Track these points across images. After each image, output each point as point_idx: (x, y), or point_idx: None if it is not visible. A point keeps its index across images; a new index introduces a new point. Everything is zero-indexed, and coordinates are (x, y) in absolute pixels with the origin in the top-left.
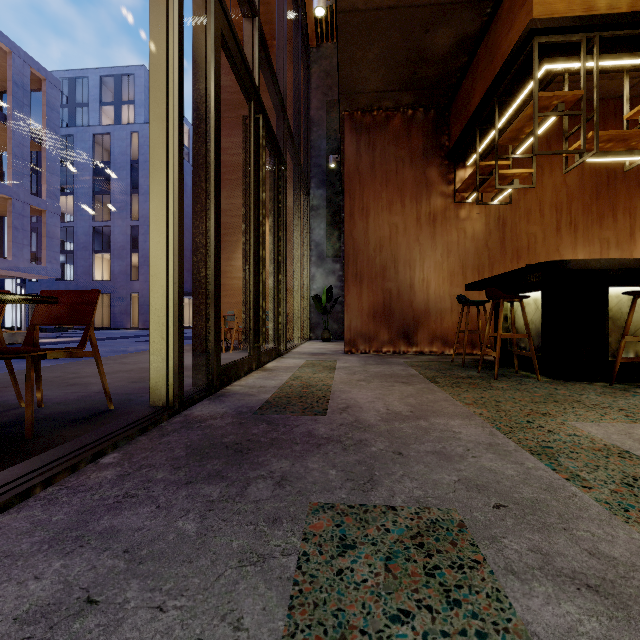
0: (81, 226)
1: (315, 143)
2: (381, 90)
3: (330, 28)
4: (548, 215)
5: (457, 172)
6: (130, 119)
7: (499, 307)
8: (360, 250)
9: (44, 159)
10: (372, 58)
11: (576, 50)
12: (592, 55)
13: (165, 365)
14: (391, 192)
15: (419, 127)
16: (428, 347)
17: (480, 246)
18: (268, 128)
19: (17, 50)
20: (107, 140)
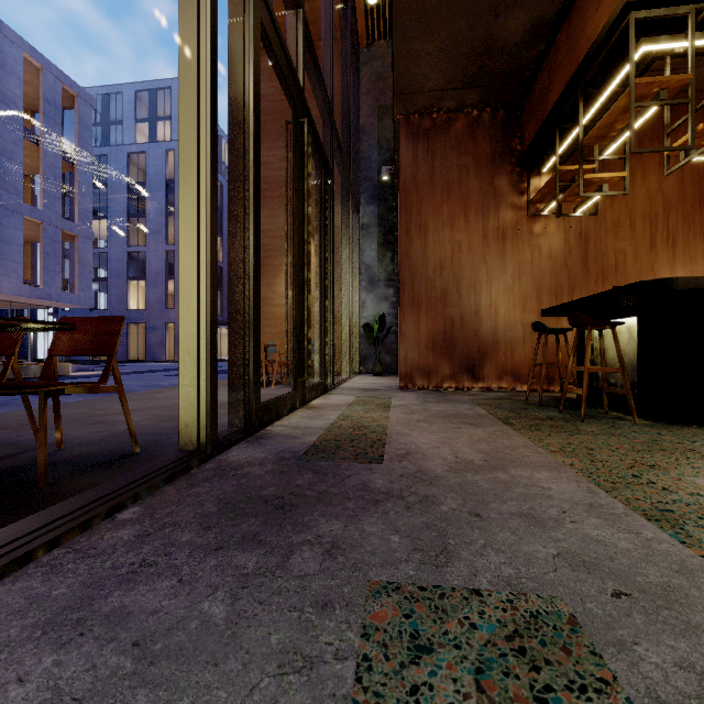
0: (115, 252)
1: (365, 154)
2: (442, 88)
3: (382, 25)
4: (640, 228)
5: (530, 180)
6: (166, 136)
7: (583, 336)
8: (417, 272)
9: (77, 181)
10: (432, 51)
11: (681, 26)
12: (702, 31)
13: (196, 402)
14: (453, 205)
15: (486, 130)
16: (496, 382)
17: (558, 266)
18: (314, 135)
19: (49, 66)
20: (142, 159)
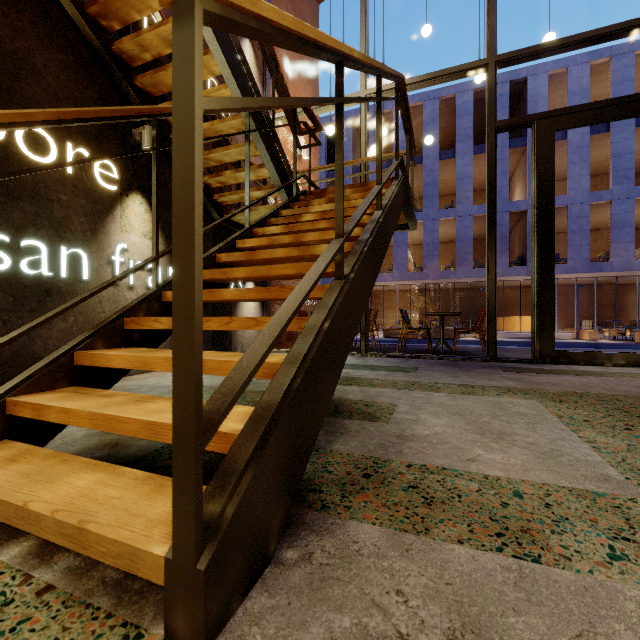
0: None
1: None
2: None
3: None
4: None
5: None
6: None
7: None
8: None
9: None
10: None
11: None
12: None
13: (487, 339)
14: None
15: None
16: None
17: None
18: None
19: None
20: None
